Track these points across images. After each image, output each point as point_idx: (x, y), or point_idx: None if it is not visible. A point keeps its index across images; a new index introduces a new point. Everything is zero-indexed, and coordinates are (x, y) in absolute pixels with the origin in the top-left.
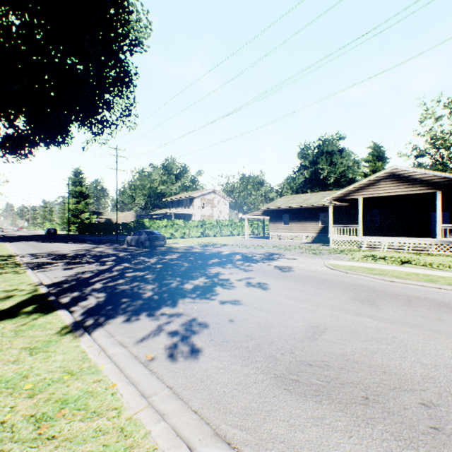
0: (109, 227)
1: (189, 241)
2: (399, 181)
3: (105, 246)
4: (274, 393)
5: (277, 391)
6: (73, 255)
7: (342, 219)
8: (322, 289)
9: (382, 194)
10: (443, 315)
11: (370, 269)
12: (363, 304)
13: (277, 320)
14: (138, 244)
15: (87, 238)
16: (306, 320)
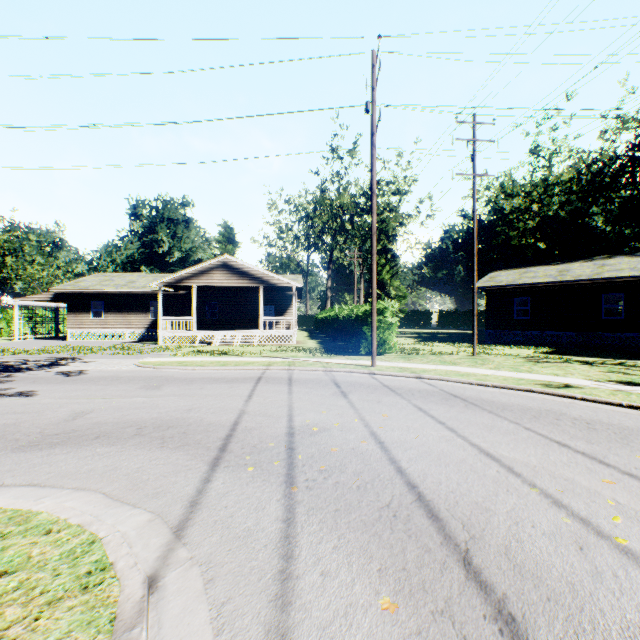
0: None
1: None
2: (231, 272)
3: None
4: (8, 456)
5: (12, 454)
6: None
7: (180, 310)
8: (113, 385)
9: (216, 284)
10: (209, 385)
11: (182, 362)
12: (149, 389)
13: (36, 416)
14: None
15: None
16: (74, 410)
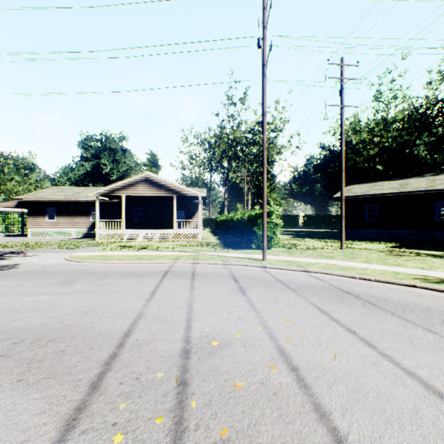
0: None
1: None
2: (152, 185)
3: None
4: None
5: None
6: None
7: (114, 214)
8: (31, 280)
9: (140, 194)
10: (119, 280)
11: (106, 256)
12: (61, 285)
13: None
14: None
15: None
16: None
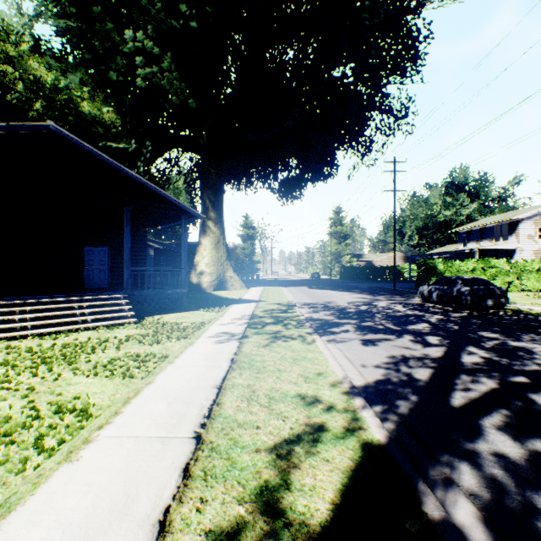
0: (372, 272)
1: (535, 299)
2: None
3: (386, 299)
4: None
5: None
6: (355, 311)
7: None
8: None
9: None
10: None
11: None
12: None
13: None
14: (445, 300)
15: (351, 285)
16: None
